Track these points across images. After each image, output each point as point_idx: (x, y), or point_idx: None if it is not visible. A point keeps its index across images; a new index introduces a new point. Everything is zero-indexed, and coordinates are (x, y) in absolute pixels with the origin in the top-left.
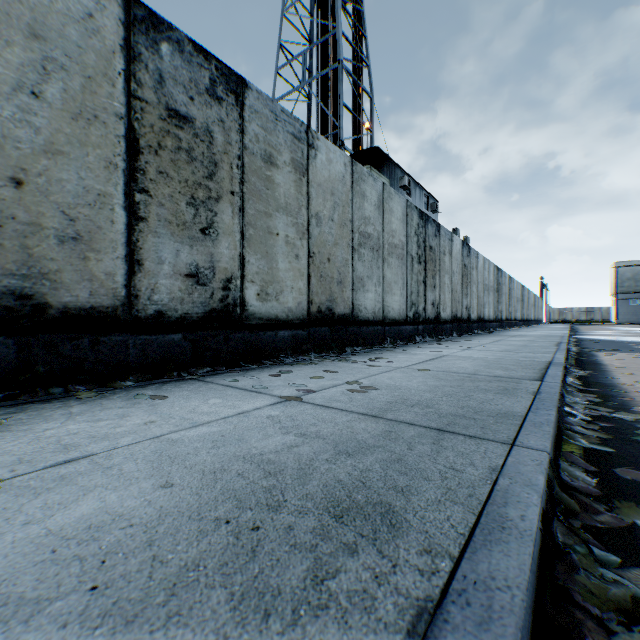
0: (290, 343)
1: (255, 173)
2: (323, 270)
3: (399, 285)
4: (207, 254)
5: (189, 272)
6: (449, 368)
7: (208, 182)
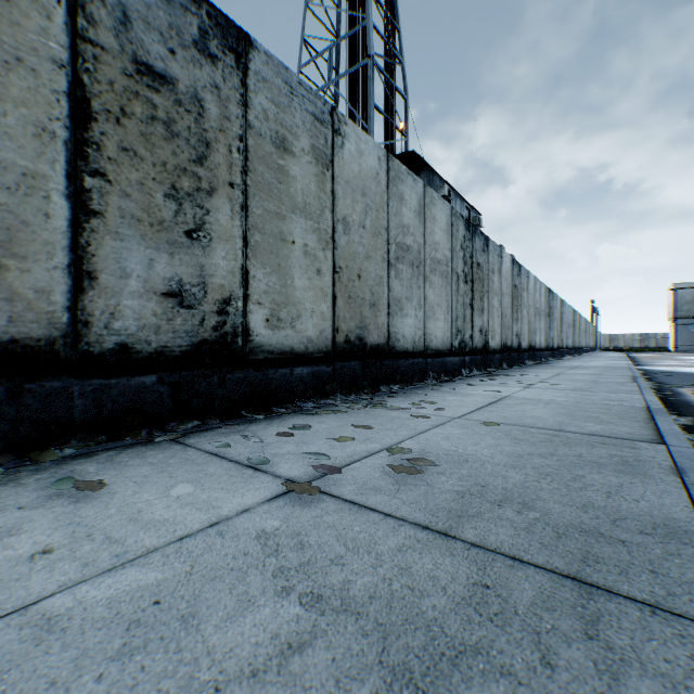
0: (310, 383)
1: (263, 161)
2: (352, 289)
3: (443, 308)
4: (195, 266)
5: (168, 290)
6: (521, 419)
7: (197, 168)
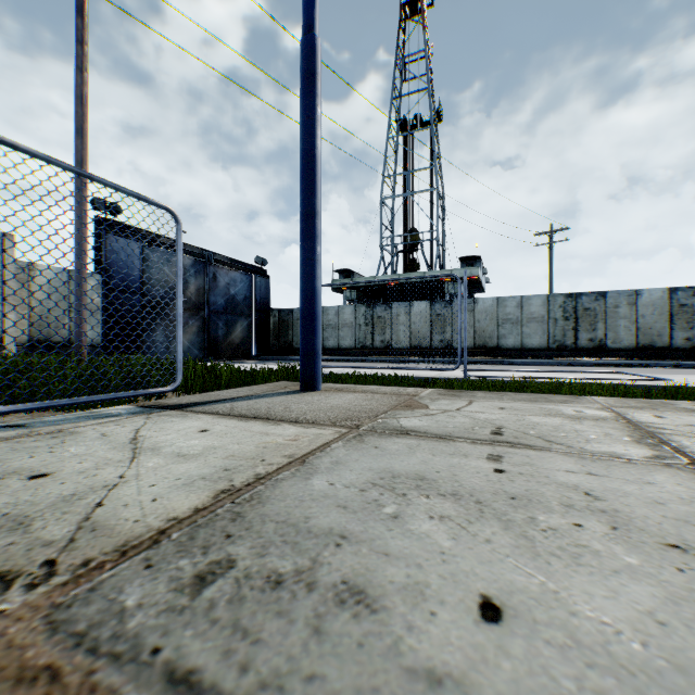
0: None
1: None
2: None
3: None
4: (690, 334)
5: (684, 338)
6: None
7: (690, 317)
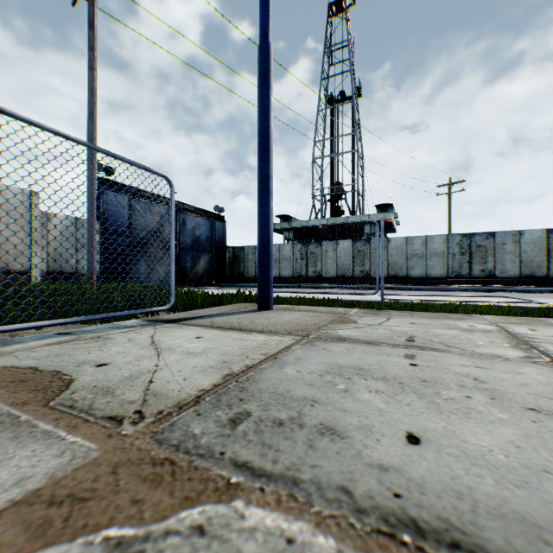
0: None
1: None
2: None
3: None
4: None
5: None
6: None
7: None
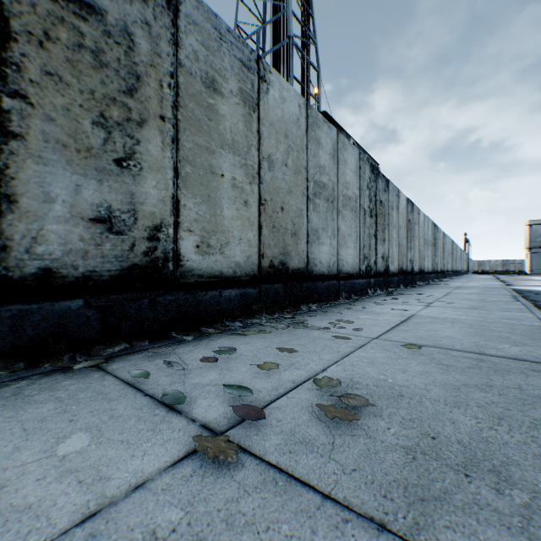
0: (237, 303)
1: (193, 98)
2: (276, 220)
3: (353, 238)
4: (125, 193)
5: (97, 215)
6: (436, 339)
7: (127, 99)
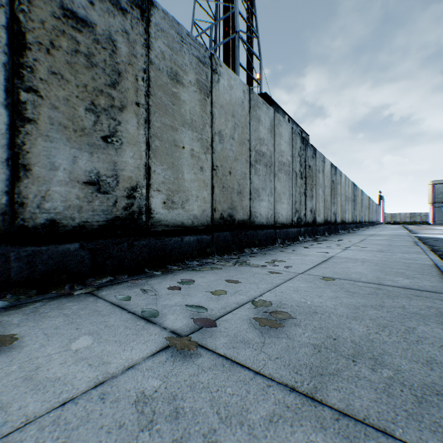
0: (195, 247)
1: (161, 88)
2: (225, 181)
3: (286, 195)
4: (110, 162)
5: (89, 179)
6: (348, 274)
7: (111, 90)
